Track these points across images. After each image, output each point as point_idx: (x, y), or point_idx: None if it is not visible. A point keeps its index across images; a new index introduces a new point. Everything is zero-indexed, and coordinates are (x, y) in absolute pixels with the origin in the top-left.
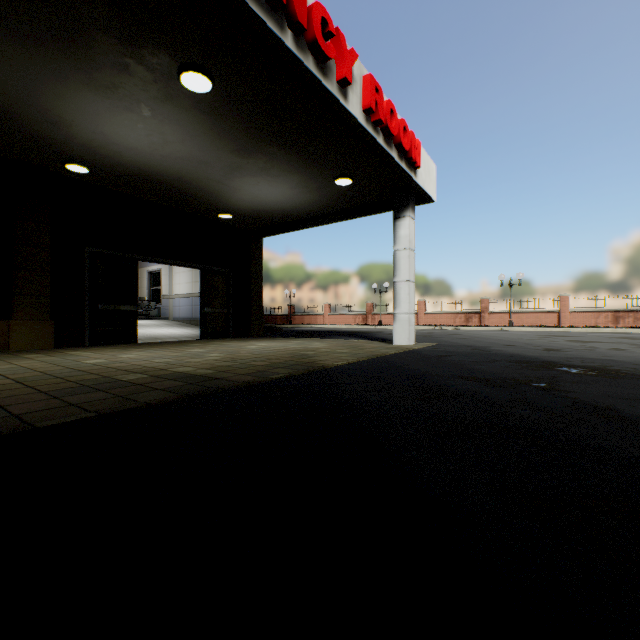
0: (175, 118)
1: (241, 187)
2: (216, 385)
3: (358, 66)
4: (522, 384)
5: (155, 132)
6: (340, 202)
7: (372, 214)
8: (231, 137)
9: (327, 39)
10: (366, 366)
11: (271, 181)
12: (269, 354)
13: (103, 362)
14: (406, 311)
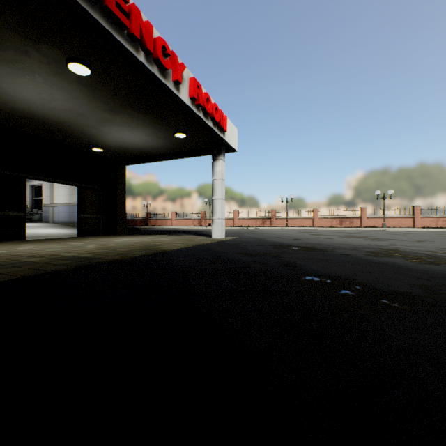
0: (62, 86)
1: (110, 132)
2: (96, 261)
3: (187, 71)
4: (266, 255)
5: (45, 92)
6: (179, 147)
7: (200, 156)
8: (103, 102)
9: (166, 57)
10: (190, 249)
11: (132, 130)
12: (130, 245)
13: (5, 252)
14: (220, 217)
